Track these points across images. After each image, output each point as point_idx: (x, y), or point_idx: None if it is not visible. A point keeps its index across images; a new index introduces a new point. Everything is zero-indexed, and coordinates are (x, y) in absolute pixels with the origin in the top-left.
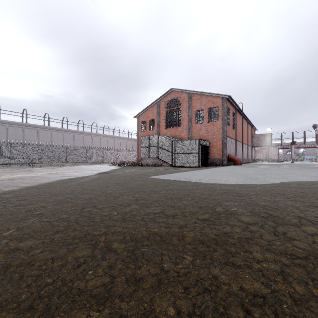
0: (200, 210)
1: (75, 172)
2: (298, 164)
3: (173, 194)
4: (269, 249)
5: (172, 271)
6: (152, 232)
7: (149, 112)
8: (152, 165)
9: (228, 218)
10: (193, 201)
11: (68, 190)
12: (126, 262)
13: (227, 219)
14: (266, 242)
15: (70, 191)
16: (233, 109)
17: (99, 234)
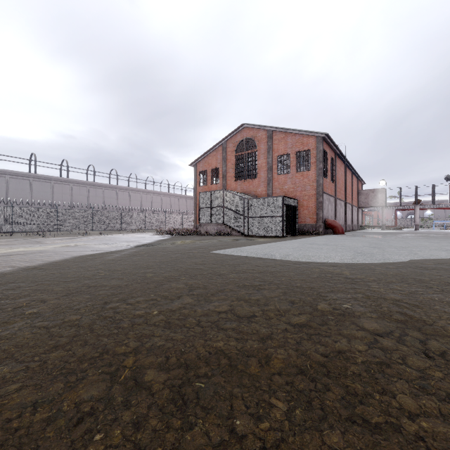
0: (292, 307)
1: (103, 244)
2: (425, 233)
3: (247, 279)
4: (424, 387)
5: (252, 436)
6: (215, 349)
7: (211, 157)
8: (216, 233)
9: (340, 324)
10: (278, 291)
11: (88, 272)
12: (167, 413)
13: (338, 325)
14: (415, 372)
15: (91, 273)
16: (331, 153)
17: (124, 352)
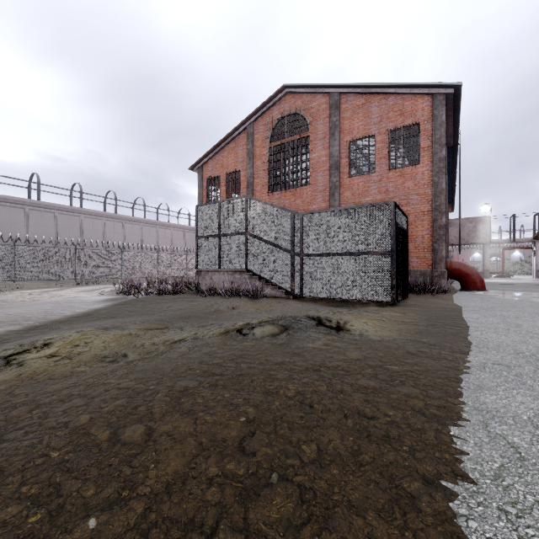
0: None
1: None
2: None
3: None
4: None
5: None
6: None
7: (226, 153)
8: (228, 292)
9: None
10: None
11: None
12: None
13: None
14: None
15: None
16: None
17: None
